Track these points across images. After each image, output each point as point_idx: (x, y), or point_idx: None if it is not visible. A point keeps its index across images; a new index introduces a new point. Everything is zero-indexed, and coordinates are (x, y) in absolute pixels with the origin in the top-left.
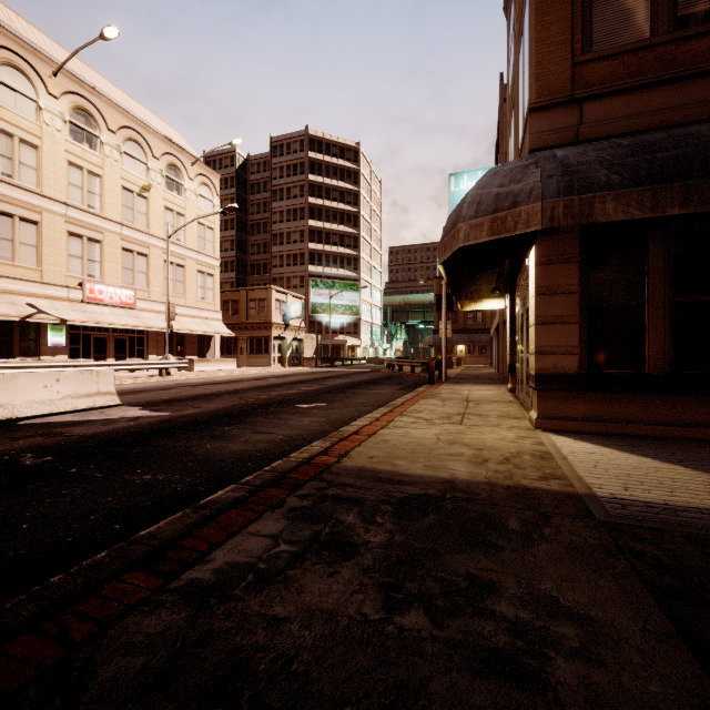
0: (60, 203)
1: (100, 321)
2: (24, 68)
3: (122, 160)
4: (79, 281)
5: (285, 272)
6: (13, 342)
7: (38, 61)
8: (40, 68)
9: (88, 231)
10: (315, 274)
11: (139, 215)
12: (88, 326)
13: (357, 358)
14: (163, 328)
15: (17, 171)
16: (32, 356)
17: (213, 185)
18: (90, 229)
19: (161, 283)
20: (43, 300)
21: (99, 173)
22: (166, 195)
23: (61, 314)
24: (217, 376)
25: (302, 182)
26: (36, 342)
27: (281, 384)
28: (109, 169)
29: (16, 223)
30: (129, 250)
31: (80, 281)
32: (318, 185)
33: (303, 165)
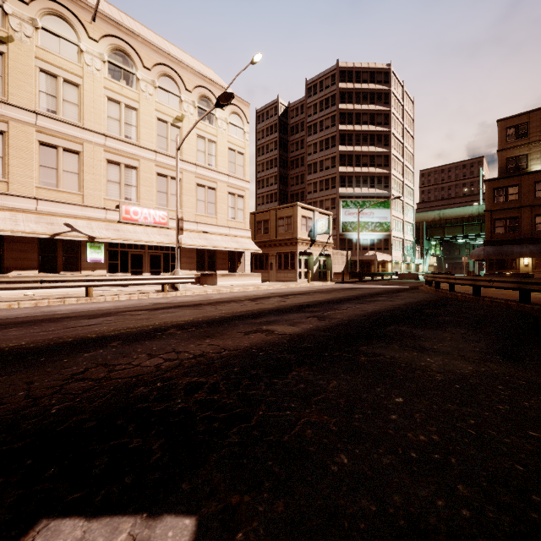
0: (99, 134)
1: (128, 238)
2: (67, 16)
3: (157, 94)
4: (117, 203)
5: (318, 196)
6: (58, 258)
7: (79, 9)
8: (81, 15)
9: (125, 159)
10: (345, 195)
11: (172, 143)
12: (125, 244)
13: (388, 273)
14: (189, 245)
15: (61, 107)
16: (74, 271)
17: (243, 114)
18: (127, 157)
19: (193, 204)
20: (82, 220)
21: (135, 107)
22: (198, 124)
23: (93, 232)
24: (225, 292)
25: (333, 113)
26: (77, 258)
27: (264, 312)
28: (144, 102)
29: (60, 153)
30: (163, 175)
31: (118, 203)
32: (349, 112)
33: (334, 97)
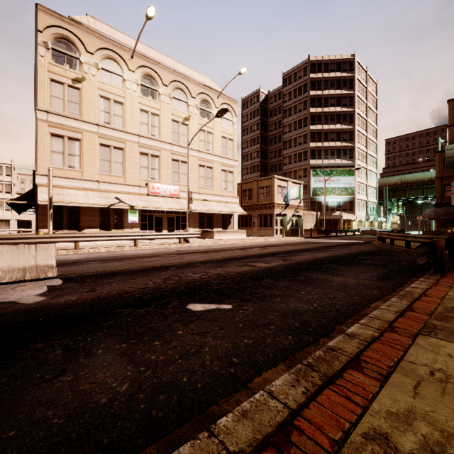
0: (135, 135)
1: (154, 206)
2: (116, 58)
3: (172, 102)
4: (146, 182)
5: (292, 167)
6: (110, 220)
7: (123, 52)
8: (124, 56)
9: (151, 150)
10: (315, 166)
11: (182, 137)
12: (151, 210)
13: (351, 230)
14: (194, 210)
15: (112, 120)
16: (120, 229)
17: (233, 109)
18: (152, 149)
19: (196, 180)
20: (125, 195)
21: (158, 113)
22: (200, 121)
23: (132, 203)
24: (221, 244)
25: (305, 98)
26: (122, 220)
27: (249, 256)
28: (164, 110)
29: (111, 150)
30: (176, 160)
31: (147, 182)
32: (318, 97)
33: (306, 86)
